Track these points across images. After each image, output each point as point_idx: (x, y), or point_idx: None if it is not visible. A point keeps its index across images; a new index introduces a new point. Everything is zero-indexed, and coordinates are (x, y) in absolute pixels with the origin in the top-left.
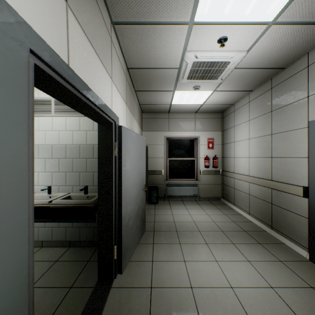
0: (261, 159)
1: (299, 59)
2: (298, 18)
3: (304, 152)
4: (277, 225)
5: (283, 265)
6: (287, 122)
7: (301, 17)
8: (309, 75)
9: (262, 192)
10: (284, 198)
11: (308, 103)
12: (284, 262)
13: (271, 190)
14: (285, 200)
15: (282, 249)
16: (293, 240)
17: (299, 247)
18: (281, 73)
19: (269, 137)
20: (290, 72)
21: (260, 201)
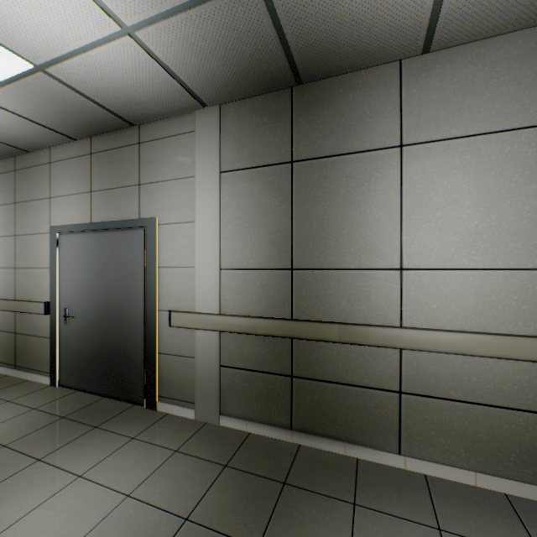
0: (4, 271)
1: (44, 150)
2: (13, 110)
3: (48, 262)
4: (23, 360)
5: (10, 403)
6: (33, 222)
7: (18, 111)
8: (52, 173)
9: (4, 320)
10: (30, 321)
11: (51, 206)
12: (15, 399)
13: (16, 314)
14: (31, 323)
15: (21, 388)
16: (39, 371)
17: (44, 375)
18: (27, 156)
19: (13, 239)
20: (35, 160)
21: (2, 334)
